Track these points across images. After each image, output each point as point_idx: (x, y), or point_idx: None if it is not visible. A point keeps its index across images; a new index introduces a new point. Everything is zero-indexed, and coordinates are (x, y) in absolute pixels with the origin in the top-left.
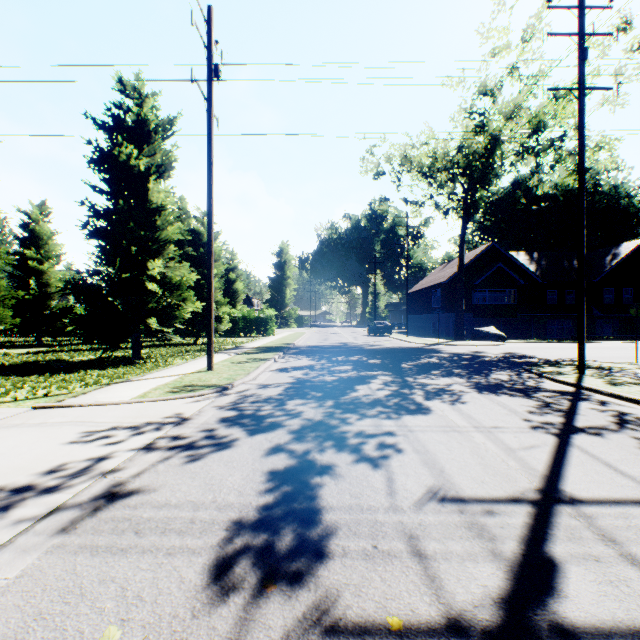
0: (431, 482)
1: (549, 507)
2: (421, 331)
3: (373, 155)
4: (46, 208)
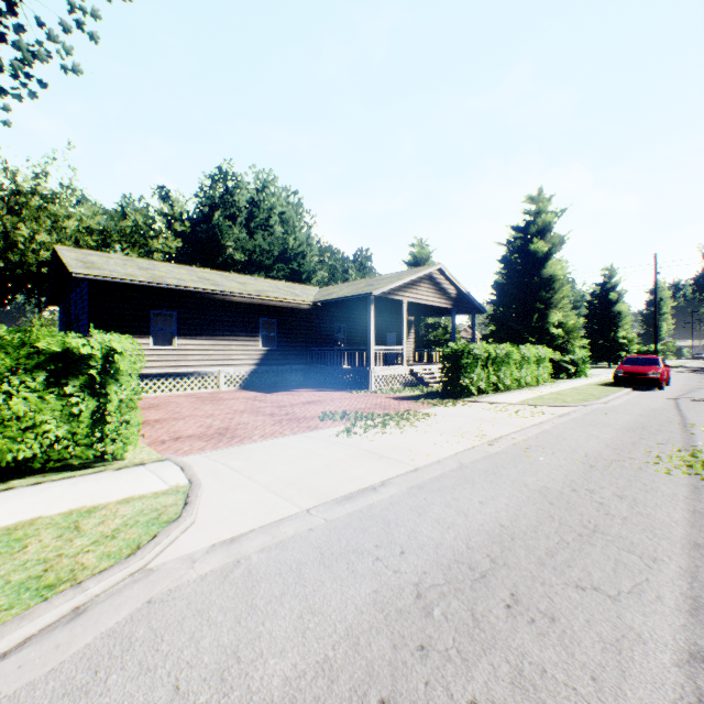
0: None
1: None
2: None
3: None
4: None
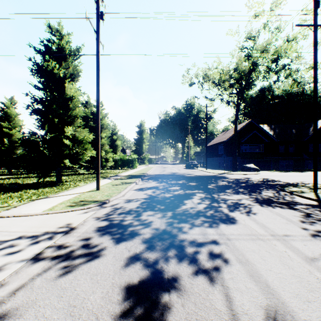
0: (265, 302)
1: None
2: (213, 166)
3: (188, 74)
4: (14, 100)
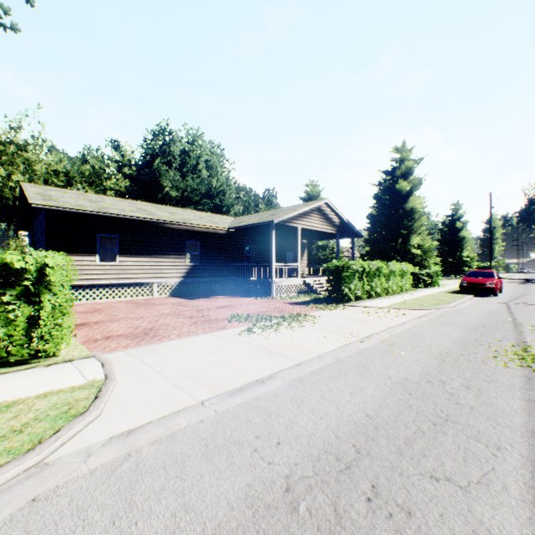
0: None
1: None
2: None
3: None
4: None
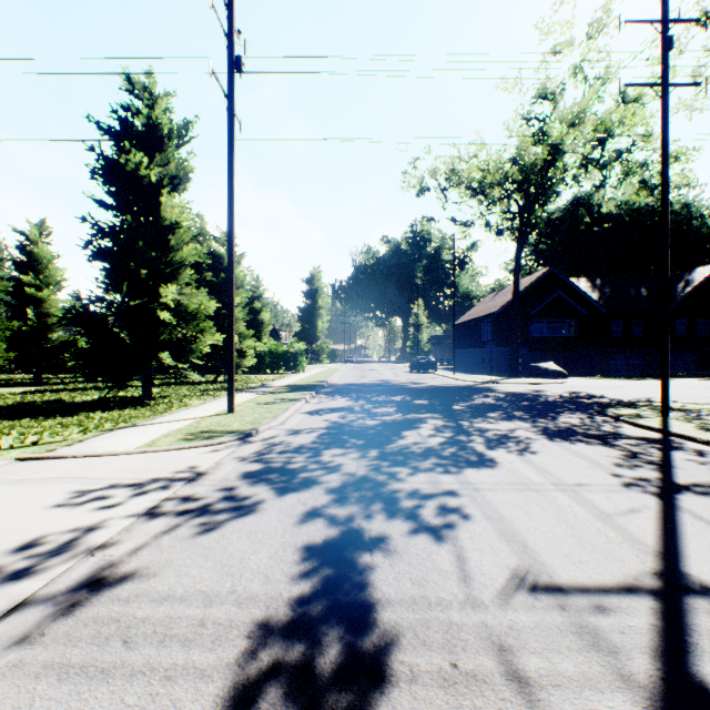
0: (514, 562)
1: (677, 600)
2: (469, 367)
3: (416, 169)
4: (46, 228)
